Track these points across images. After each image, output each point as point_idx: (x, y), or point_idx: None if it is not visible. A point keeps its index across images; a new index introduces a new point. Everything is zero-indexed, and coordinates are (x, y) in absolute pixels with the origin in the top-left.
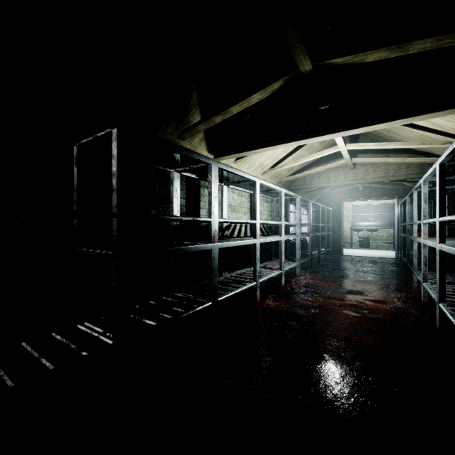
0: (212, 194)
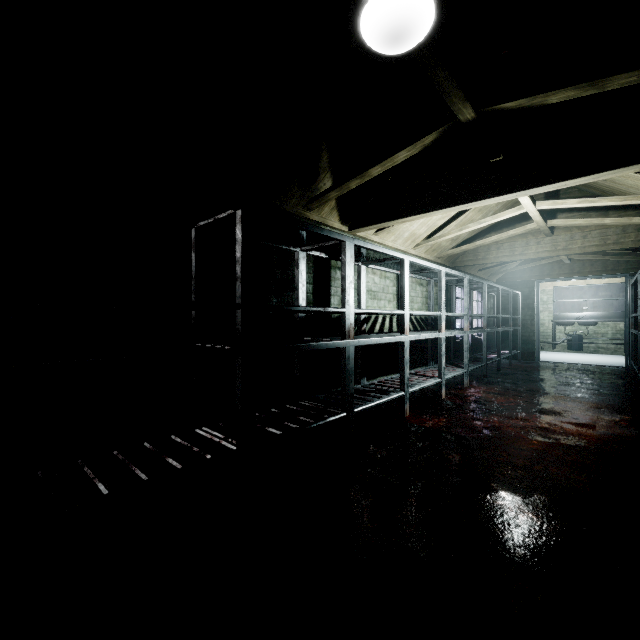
0: (347, 278)
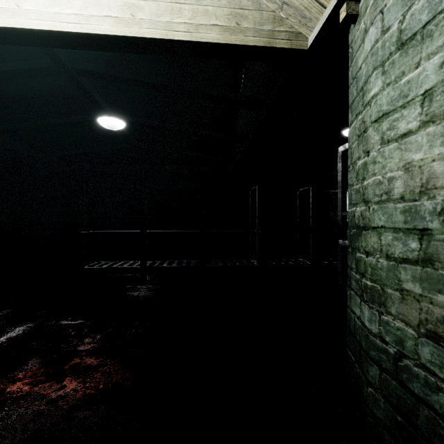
0: None
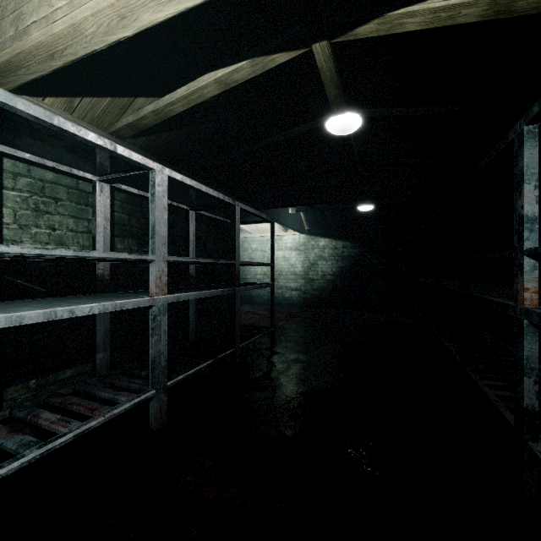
0: (515, 199)
